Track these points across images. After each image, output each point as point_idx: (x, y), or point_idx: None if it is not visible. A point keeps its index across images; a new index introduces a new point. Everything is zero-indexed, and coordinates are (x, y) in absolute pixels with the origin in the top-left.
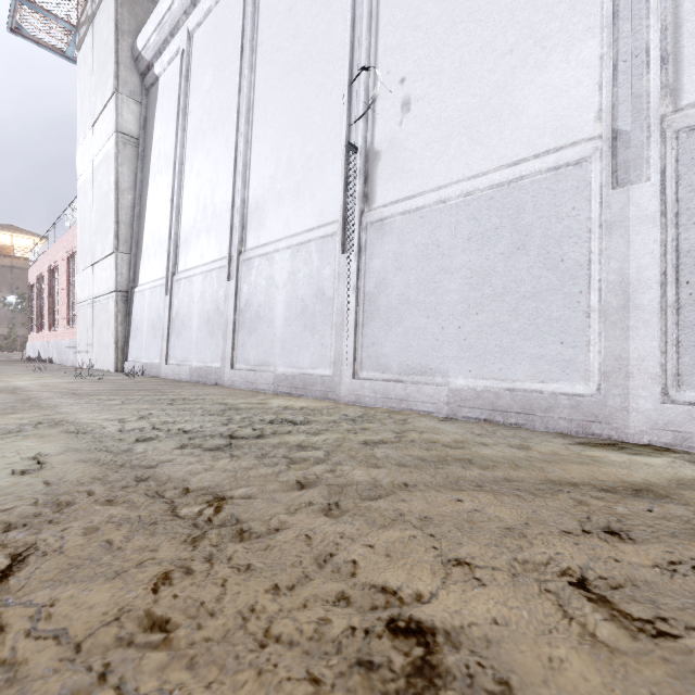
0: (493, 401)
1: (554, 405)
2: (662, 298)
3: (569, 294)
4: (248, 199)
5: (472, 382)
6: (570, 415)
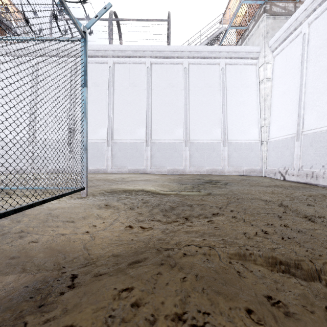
0: (95, 170)
1: (101, 170)
2: (111, 158)
3: (103, 157)
4: (35, 126)
5: (92, 168)
6: (103, 171)
